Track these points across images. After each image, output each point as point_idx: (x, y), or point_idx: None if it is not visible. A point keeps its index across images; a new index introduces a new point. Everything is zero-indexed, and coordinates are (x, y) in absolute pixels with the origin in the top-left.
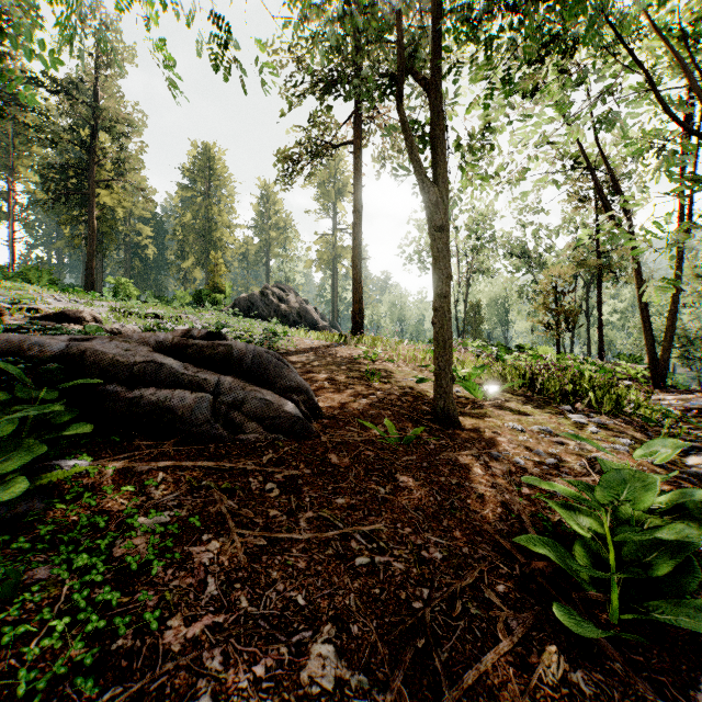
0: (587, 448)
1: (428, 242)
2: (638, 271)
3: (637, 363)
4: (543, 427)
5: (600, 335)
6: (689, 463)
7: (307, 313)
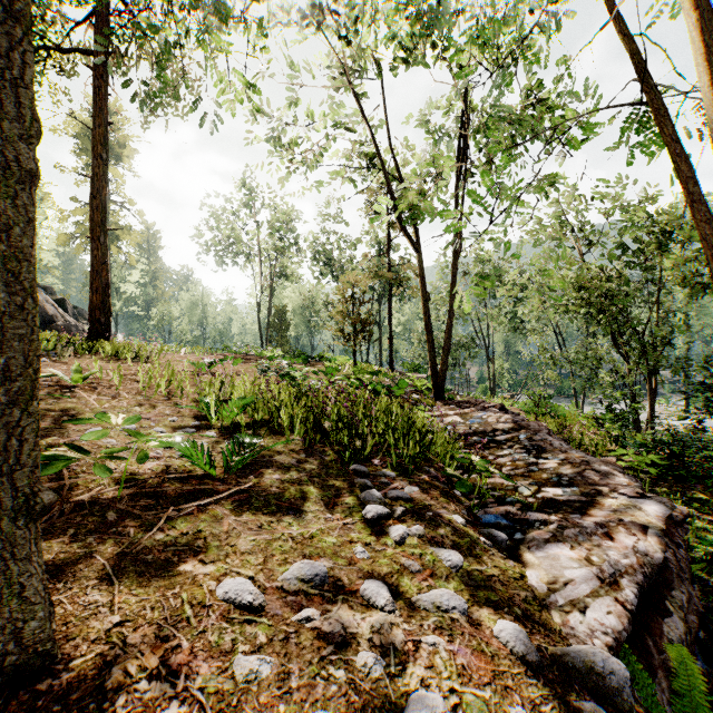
0: (395, 640)
1: (227, 234)
2: (424, 283)
3: (417, 370)
4: (310, 567)
5: (391, 345)
6: (536, 582)
7: None
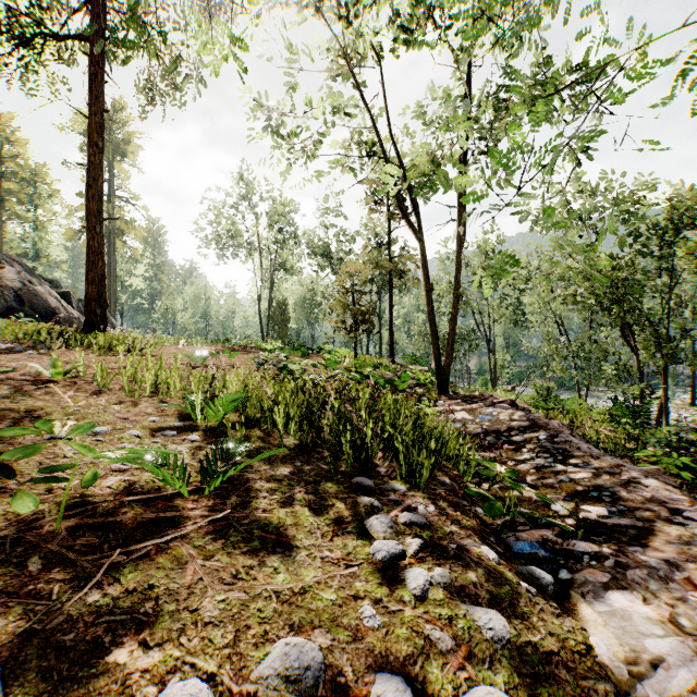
0: None
1: (228, 227)
2: (427, 273)
3: (418, 363)
4: (298, 654)
5: (391, 337)
6: (607, 658)
7: (37, 296)
